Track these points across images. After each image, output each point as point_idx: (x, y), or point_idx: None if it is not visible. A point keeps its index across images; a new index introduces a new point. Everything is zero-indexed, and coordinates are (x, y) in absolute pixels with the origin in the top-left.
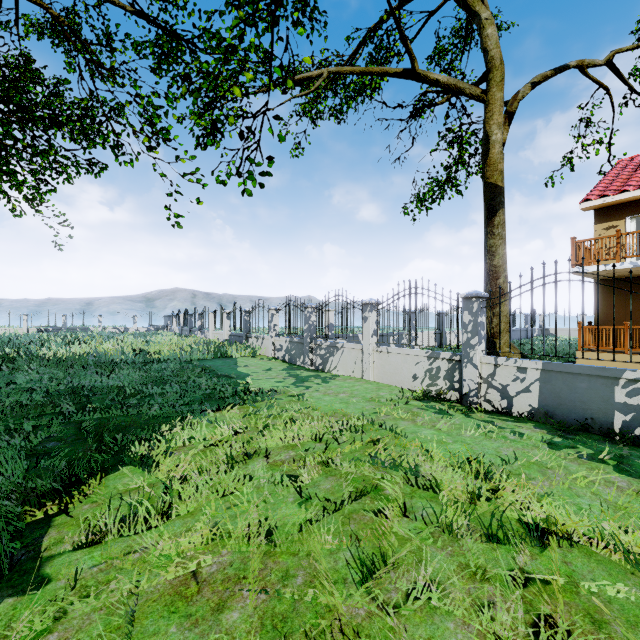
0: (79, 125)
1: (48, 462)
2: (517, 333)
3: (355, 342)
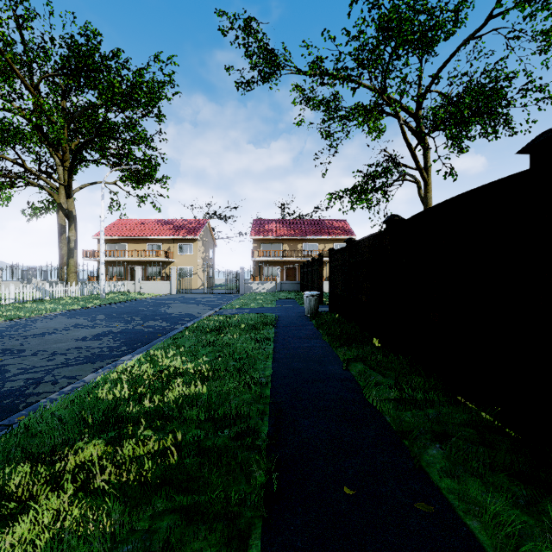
0: None
1: None
2: None
3: None
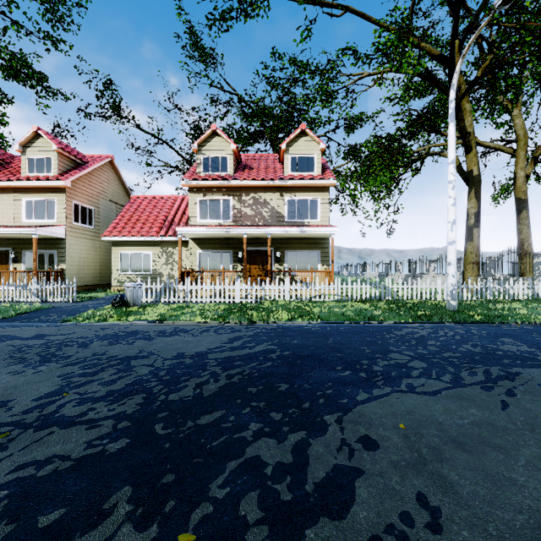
0: None
1: None
2: None
3: None
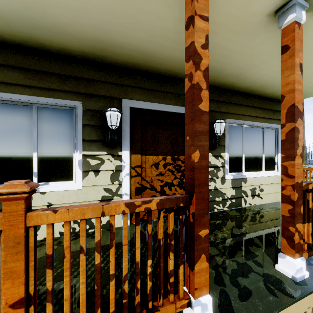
0: None
1: None
2: (310, 162)
3: None
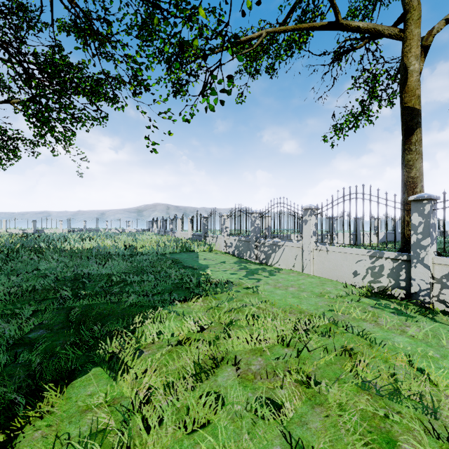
0: (88, 85)
1: (26, 357)
2: None
3: (288, 241)
